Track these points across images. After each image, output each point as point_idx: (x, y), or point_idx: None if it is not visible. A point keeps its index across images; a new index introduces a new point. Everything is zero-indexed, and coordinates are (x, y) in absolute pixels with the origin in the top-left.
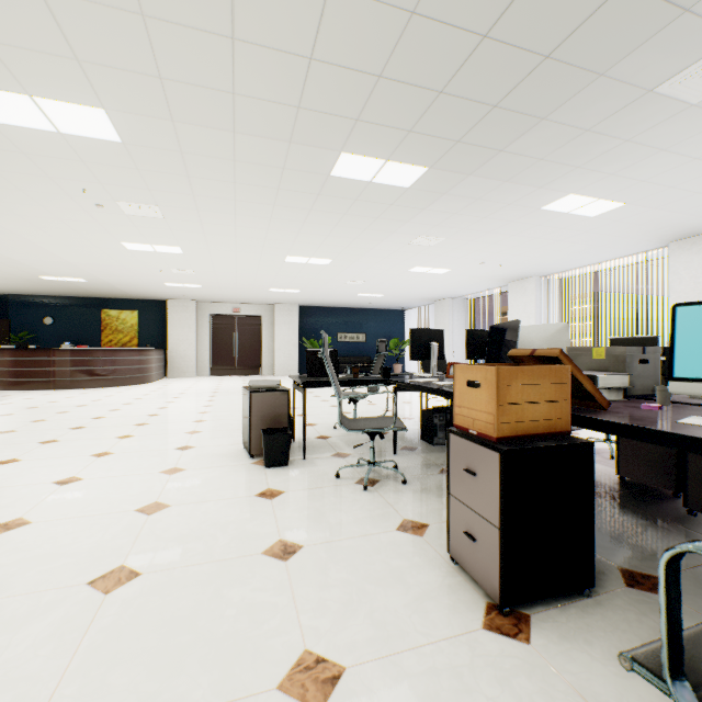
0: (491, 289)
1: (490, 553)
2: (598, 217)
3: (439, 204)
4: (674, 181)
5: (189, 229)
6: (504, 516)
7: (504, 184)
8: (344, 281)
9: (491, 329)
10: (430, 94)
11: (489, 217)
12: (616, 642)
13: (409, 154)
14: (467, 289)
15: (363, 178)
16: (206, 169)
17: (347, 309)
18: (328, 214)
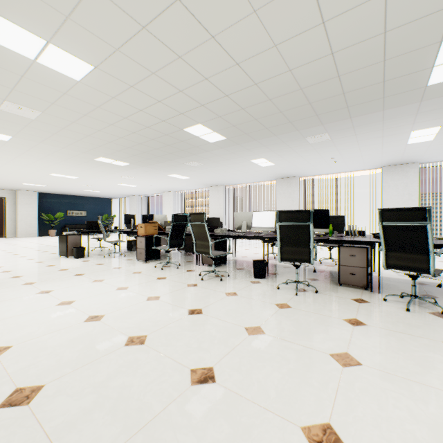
0: (157, 193)
1: (144, 254)
2: (185, 179)
3: (133, 170)
4: (199, 176)
5: (1, 159)
6: (146, 247)
7: (154, 170)
8: (81, 184)
9: (149, 215)
10: (132, 155)
11: (151, 175)
12: (161, 262)
13: (125, 161)
14: (146, 192)
15: (107, 162)
16: (40, 151)
17: (74, 196)
18: (87, 166)
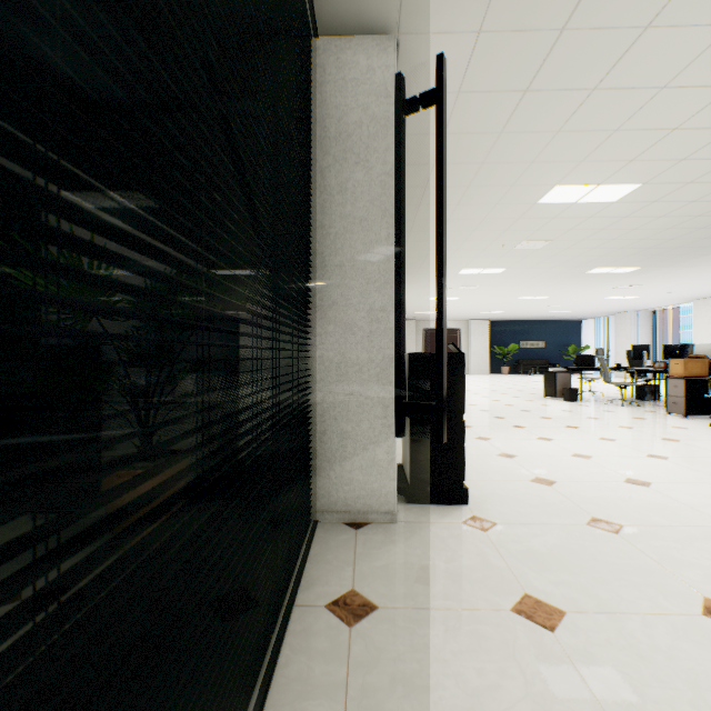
0: (675, 304)
1: (681, 404)
2: None
3: (642, 275)
4: None
5: (479, 291)
6: (685, 394)
7: (686, 268)
8: (545, 305)
9: (679, 346)
10: (650, 256)
11: (676, 276)
12: None
13: (632, 266)
14: (651, 305)
15: (602, 272)
16: (523, 276)
17: (527, 322)
18: (569, 282)
